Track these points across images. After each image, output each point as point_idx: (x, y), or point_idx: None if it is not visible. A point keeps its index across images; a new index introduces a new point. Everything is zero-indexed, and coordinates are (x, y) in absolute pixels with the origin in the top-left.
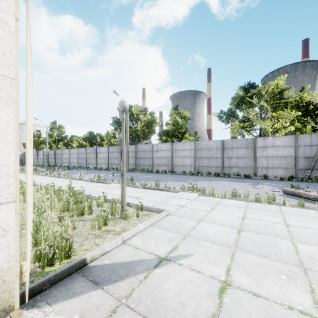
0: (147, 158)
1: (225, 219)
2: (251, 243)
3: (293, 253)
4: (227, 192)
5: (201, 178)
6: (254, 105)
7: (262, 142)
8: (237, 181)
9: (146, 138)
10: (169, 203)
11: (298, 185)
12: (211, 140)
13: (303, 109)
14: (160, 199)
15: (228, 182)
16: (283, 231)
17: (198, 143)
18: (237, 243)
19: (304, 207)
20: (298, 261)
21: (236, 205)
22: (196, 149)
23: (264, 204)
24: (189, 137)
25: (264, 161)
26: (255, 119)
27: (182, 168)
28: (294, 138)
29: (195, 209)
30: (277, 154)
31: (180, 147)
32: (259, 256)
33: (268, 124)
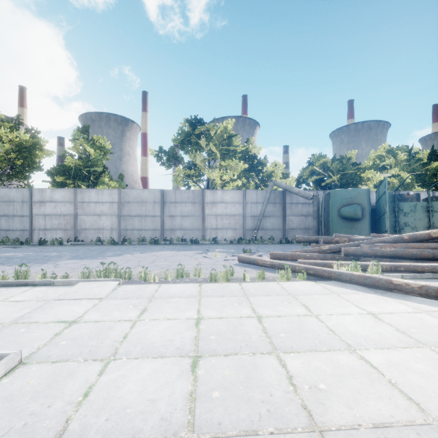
0: (16, 217)
1: (166, 334)
2: (221, 392)
3: (289, 387)
4: (170, 269)
5: (130, 248)
6: (202, 148)
7: (211, 197)
8: (183, 249)
9: (17, 176)
10: (37, 320)
11: (250, 249)
12: (146, 190)
13: (249, 162)
14: (15, 314)
15: (170, 251)
16: (258, 333)
17: (126, 192)
18: (193, 410)
19: (265, 279)
20: (303, 410)
21: (184, 295)
22: (121, 202)
23: (221, 284)
24: (109, 182)
25: (213, 220)
26: (203, 167)
27: (95, 233)
28: (242, 194)
29: (104, 323)
30: (227, 212)
31: (92, 197)
32: (243, 436)
33: (217, 175)
